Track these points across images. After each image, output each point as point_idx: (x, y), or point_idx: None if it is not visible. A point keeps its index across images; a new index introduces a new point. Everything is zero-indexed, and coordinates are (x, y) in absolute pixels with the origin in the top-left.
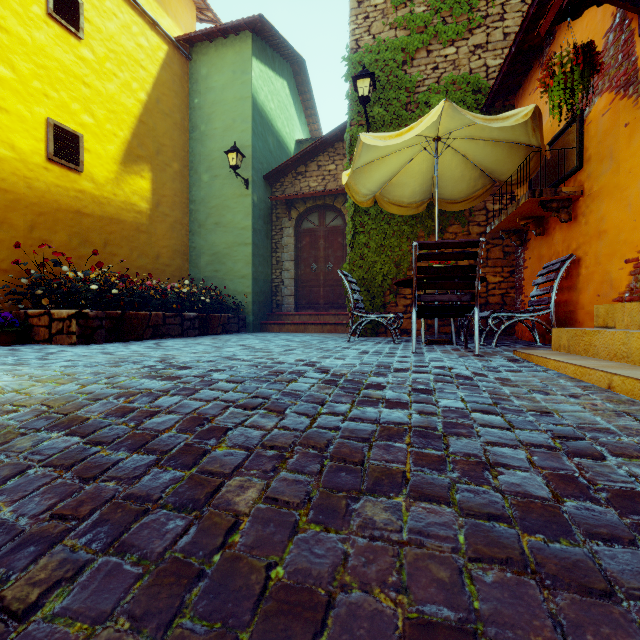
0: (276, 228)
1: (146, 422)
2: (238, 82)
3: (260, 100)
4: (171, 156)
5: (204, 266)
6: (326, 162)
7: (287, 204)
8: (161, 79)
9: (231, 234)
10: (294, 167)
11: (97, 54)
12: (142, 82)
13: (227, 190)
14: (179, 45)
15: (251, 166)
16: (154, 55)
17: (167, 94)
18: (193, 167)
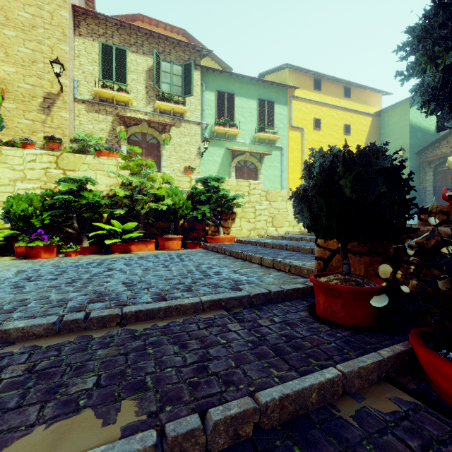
0: (422, 173)
1: None
2: (402, 120)
3: (413, 122)
4: None
5: None
6: (451, 139)
7: (428, 162)
8: (369, 131)
9: None
10: (432, 145)
11: (353, 136)
12: (364, 136)
13: (397, 163)
14: (376, 114)
15: (408, 152)
16: (367, 124)
17: (371, 134)
18: None
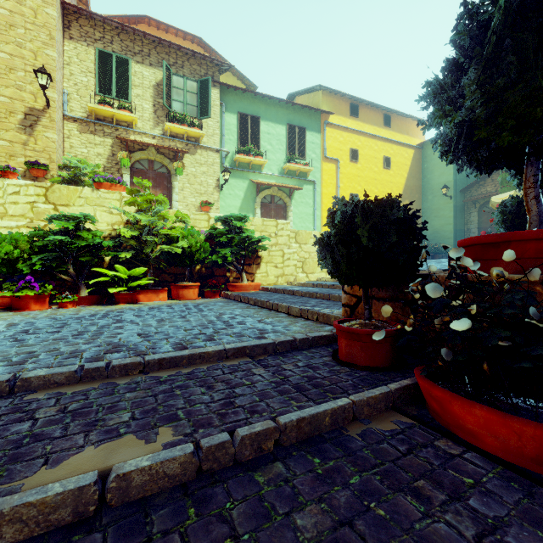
0: (467, 213)
1: (441, 261)
2: None
3: None
4: (415, 193)
5: (429, 235)
6: (496, 177)
7: (473, 202)
8: (412, 165)
9: (442, 220)
10: (477, 183)
11: (394, 170)
12: (406, 170)
13: (440, 201)
14: (418, 147)
15: (453, 189)
16: (409, 157)
17: (414, 169)
18: (424, 194)
